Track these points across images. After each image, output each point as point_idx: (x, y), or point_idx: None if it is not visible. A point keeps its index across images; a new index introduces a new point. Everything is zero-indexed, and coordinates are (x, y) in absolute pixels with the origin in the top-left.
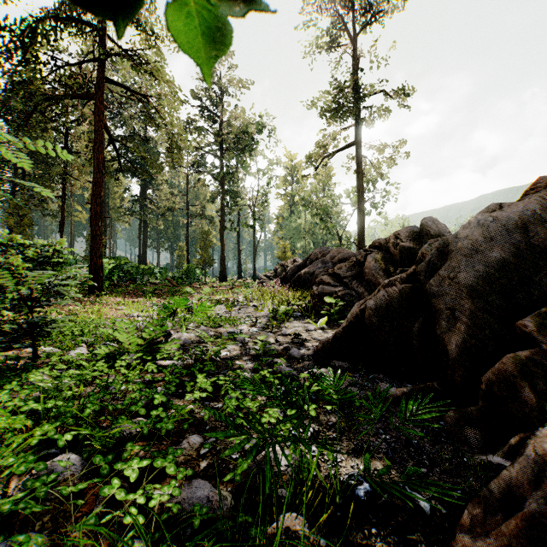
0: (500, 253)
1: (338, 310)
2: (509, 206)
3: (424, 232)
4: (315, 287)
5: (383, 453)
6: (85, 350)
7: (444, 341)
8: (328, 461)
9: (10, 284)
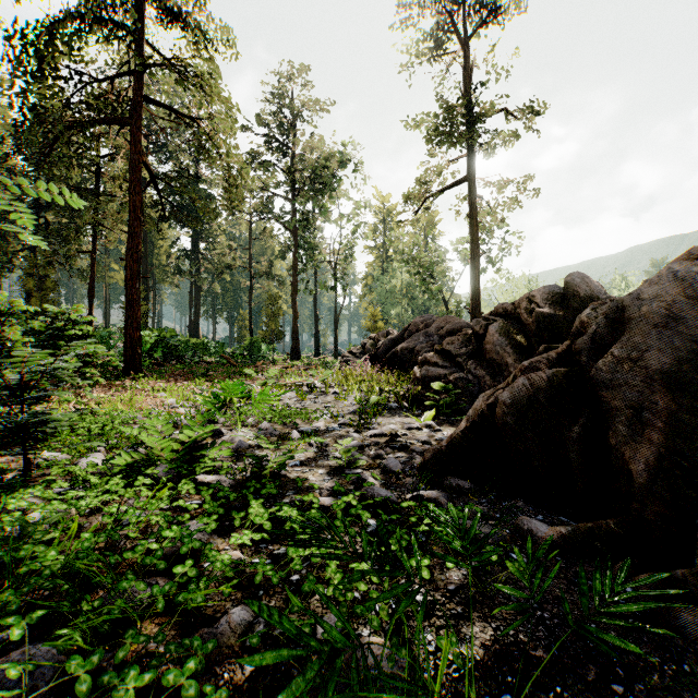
0: None
1: (450, 400)
2: None
3: (570, 294)
4: (417, 368)
5: (542, 648)
6: (101, 457)
7: (623, 456)
8: (454, 664)
9: None
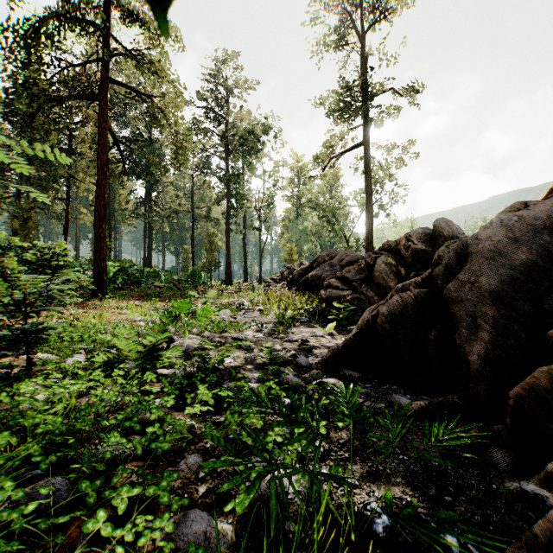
0: (526, 255)
1: (347, 315)
2: (535, 204)
3: (437, 234)
4: (323, 291)
5: (401, 477)
6: (83, 357)
7: (465, 351)
8: (340, 487)
9: (2, 288)
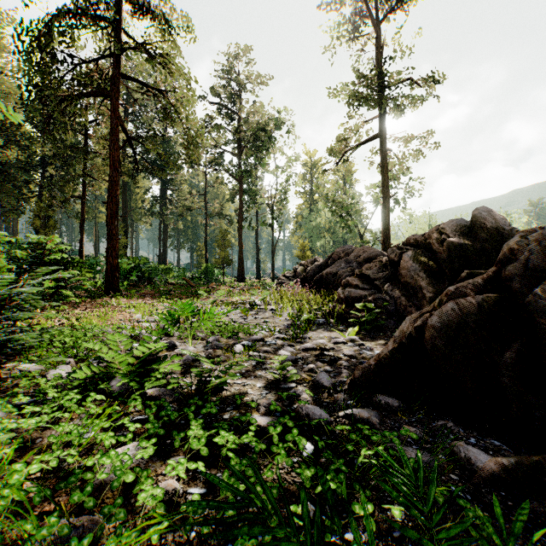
0: None
1: (370, 318)
2: None
3: (477, 225)
4: (341, 290)
5: None
6: (68, 369)
7: None
8: None
9: None
